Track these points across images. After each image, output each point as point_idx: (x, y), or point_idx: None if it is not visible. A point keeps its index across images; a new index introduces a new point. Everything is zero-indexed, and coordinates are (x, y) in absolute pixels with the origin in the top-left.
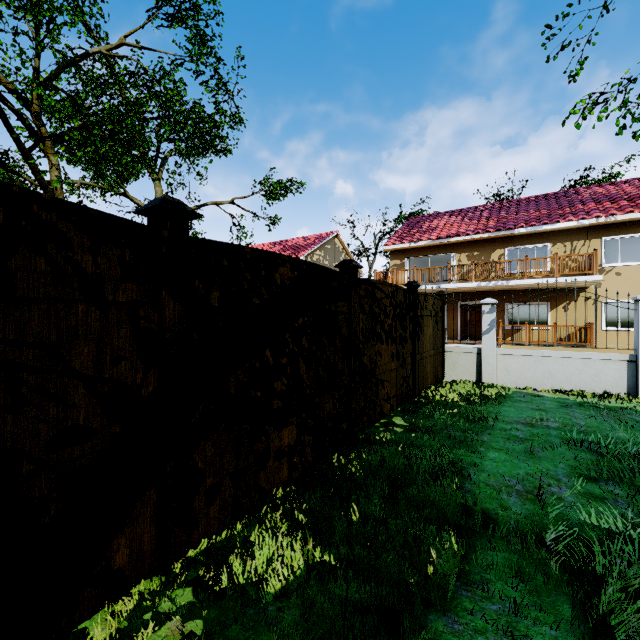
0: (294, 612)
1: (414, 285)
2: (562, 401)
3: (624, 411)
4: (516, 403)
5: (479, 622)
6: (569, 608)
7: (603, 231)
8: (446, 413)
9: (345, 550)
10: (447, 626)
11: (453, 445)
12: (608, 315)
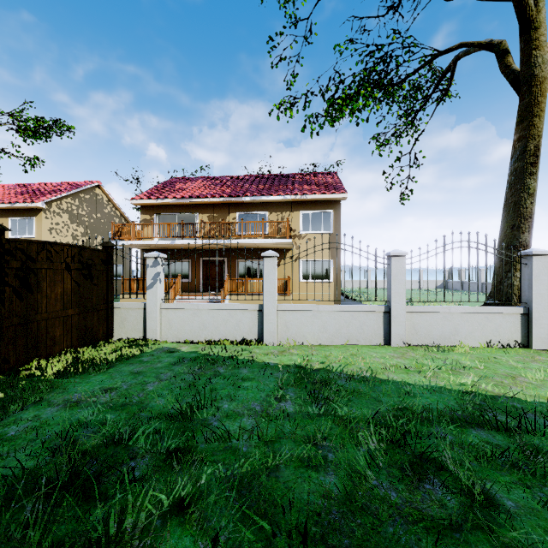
0: None
1: None
2: (185, 356)
3: (224, 362)
4: (127, 366)
5: None
6: None
7: (301, 206)
8: None
9: None
10: None
11: None
12: (304, 270)
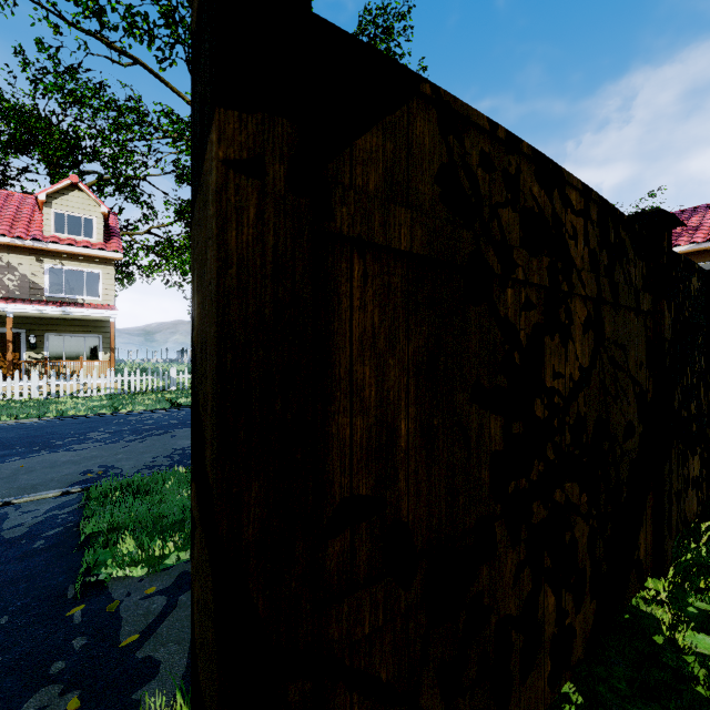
0: None
1: None
2: None
3: None
4: None
5: None
6: None
7: None
8: None
9: None
10: None
11: None
12: None
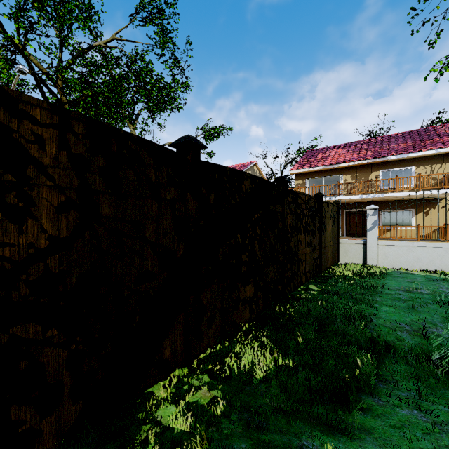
0: (275, 389)
1: (320, 195)
2: (429, 277)
3: None
4: (395, 278)
5: (395, 401)
6: None
7: None
8: (346, 283)
9: (298, 358)
10: (374, 402)
11: (356, 302)
12: None
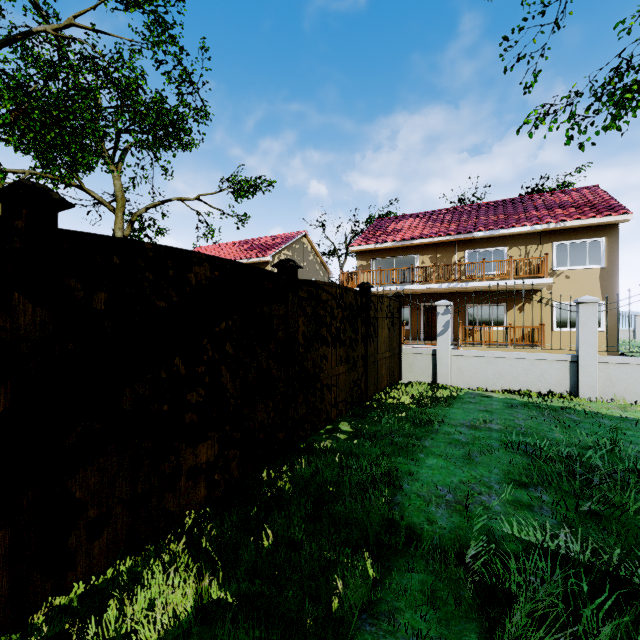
0: None
1: (366, 286)
2: (509, 401)
3: (564, 411)
4: (465, 404)
5: None
6: (476, 638)
7: (554, 236)
8: (393, 417)
9: (246, 584)
10: None
11: (393, 452)
12: (558, 316)
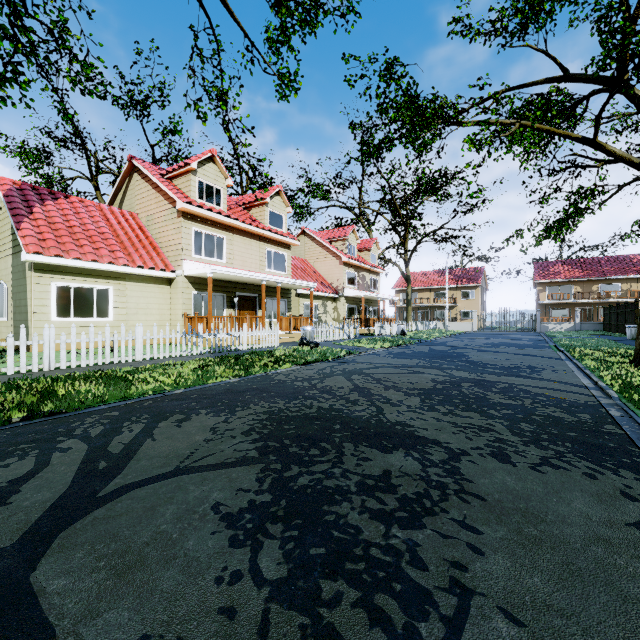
0: None
1: (611, 305)
2: None
3: None
4: None
5: None
6: None
7: None
8: None
9: None
10: None
11: None
12: None
